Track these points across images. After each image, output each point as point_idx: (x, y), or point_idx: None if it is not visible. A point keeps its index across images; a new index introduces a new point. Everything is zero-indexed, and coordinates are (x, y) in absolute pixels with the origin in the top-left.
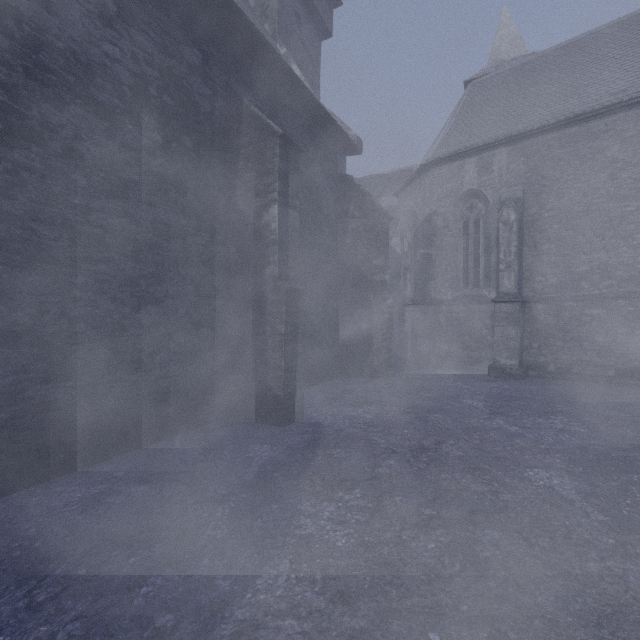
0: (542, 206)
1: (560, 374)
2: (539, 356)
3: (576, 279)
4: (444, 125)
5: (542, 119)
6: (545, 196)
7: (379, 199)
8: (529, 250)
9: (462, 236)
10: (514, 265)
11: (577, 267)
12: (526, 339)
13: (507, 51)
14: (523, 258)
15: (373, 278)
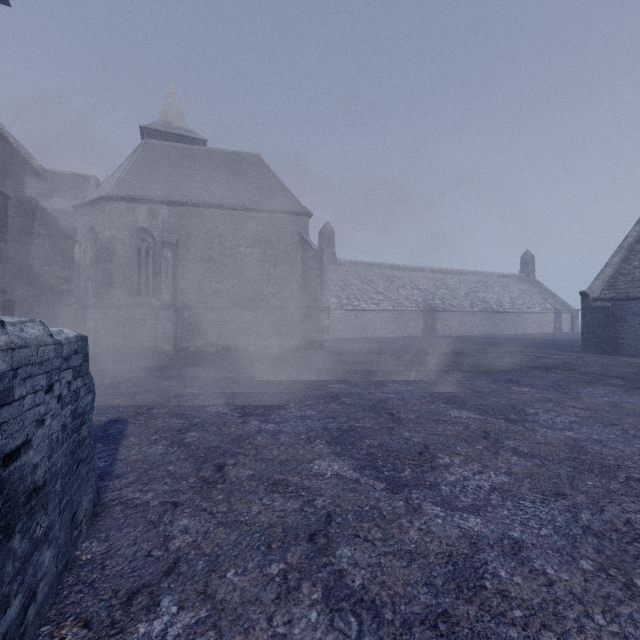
0: (188, 251)
1: (197, 352)
2: (186, 343)
3: (205, 297)
4: (122, 163)
5: (188, 197)
6: (190, 245)
7: (50, 198)
8: (181, 276)
9: (137, 259)
10: (171, 286)
11: (206, 290)
12: (179, 332)
13: (174, 118)
14: (177, 281)
15: (59, 287)
